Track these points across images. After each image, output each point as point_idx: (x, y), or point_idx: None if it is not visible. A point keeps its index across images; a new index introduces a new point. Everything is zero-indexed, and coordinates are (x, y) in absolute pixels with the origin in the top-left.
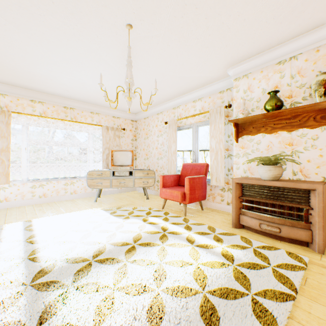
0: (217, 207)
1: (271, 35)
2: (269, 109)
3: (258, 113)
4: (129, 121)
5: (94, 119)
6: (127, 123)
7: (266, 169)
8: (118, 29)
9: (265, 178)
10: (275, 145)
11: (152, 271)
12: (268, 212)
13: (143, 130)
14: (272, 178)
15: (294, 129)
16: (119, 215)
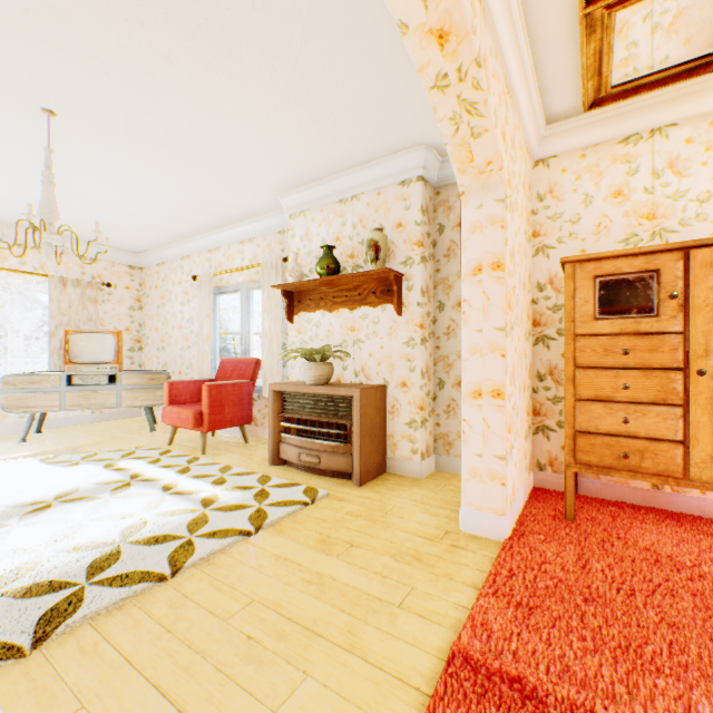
0: None
1: (316, 160)
2: (320, 273)
3: (318, 277)
4: (124, 269)
5: (29, 261)
6: (118, 271)
7: (306, 367)
8: (28, 112)
9: (308, 382)
10: (337, 331)
11: (57, 532)
12: (317, 435)
13: (157, 289)
14: (315, 381)
15: (356, 306)
16: (63, 461)
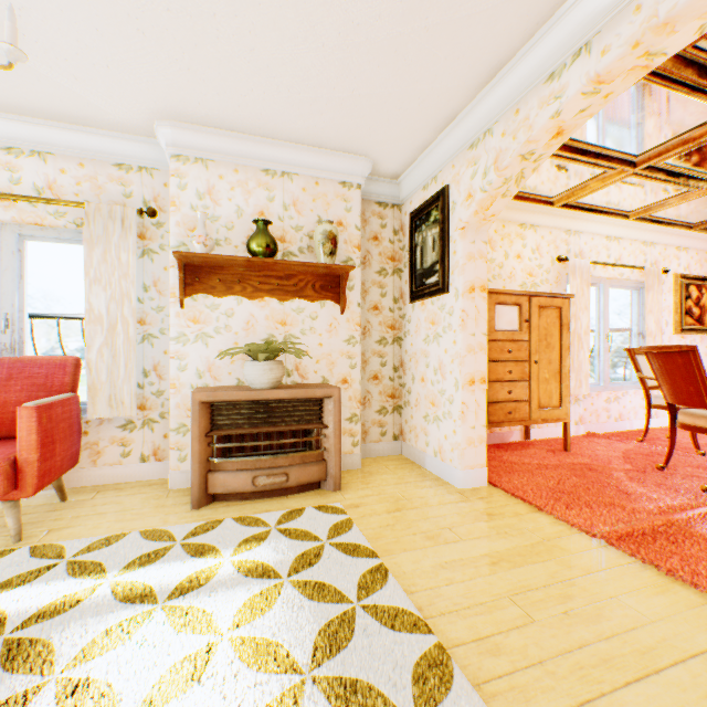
0: (111, 475)
1: (271, 115)
2: (260, 252)
3: (230, 252)
4: None
5: None
6: None
7: (265, 368)
8: None
9: (263, 385)
10: (260, 323)
11: None
12: (262, 451)
13: None
14: (274, 383)
15: (289, 297)
16: None
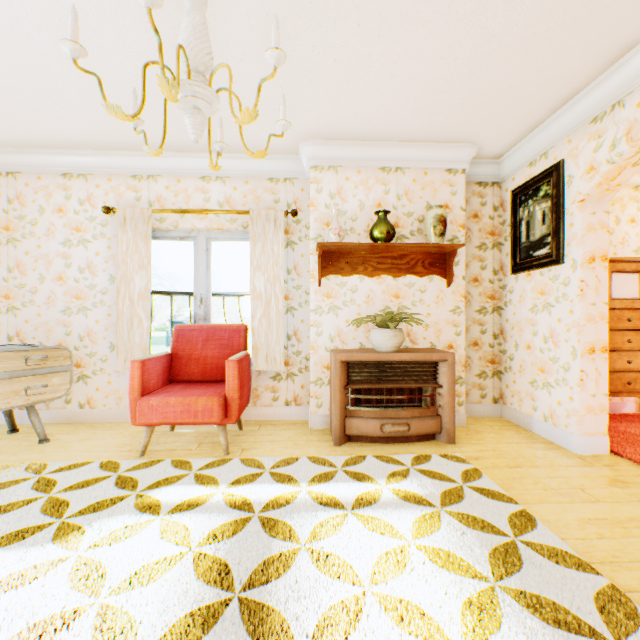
0: (266, 414)
1: (394, 122)
2: (382, 238)
3: (354, 240)
4: None
5: None
6: None
7: (390, 334)
8: None
9: (387, 349)
10: (378, 297)
11: (387, 625)
12: (384, 403)
13: None
14: (396, 348)
15: (401, 274)
16: (4, 535)
